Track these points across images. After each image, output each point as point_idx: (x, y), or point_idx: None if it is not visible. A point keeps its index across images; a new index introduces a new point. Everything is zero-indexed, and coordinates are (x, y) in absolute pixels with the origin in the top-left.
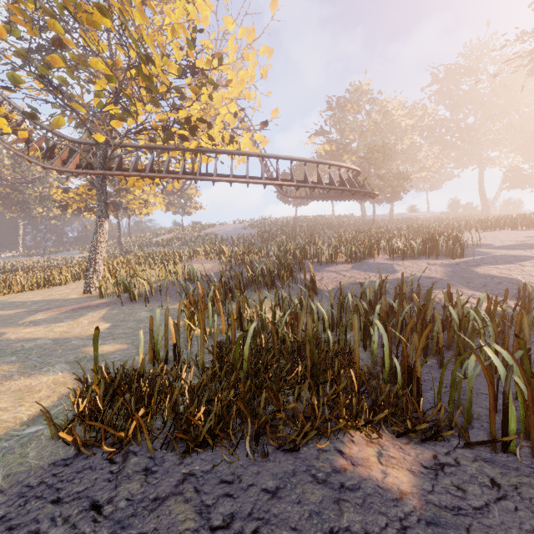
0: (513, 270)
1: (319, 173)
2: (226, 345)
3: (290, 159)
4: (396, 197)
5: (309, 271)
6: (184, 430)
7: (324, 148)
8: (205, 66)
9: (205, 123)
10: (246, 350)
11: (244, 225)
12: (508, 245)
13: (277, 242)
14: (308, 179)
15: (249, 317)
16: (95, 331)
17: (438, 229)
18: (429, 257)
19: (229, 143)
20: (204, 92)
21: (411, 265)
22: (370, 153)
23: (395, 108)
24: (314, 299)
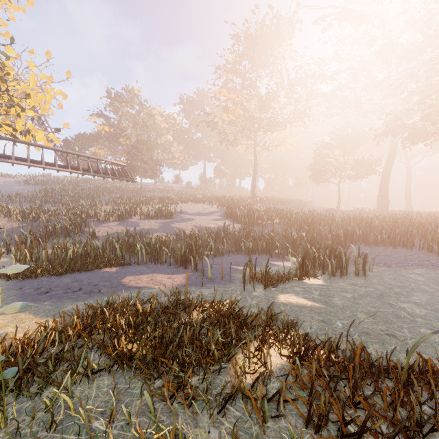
0: (183, 225)
1: (98, 165)
2: (55, 258)
3: (78, 155)
4: (156, 176)
5: (92, 227)
6: (55, 272)
7: (104, 128)
8: (17, 99)
9: (5, 120)
10: (68, 256)
11: (19, 181)
12: (193, 213)
13: (61, 202)
14: (91, 169)
15: (63, 248)
16: (2, 253)
17: (174, 200)
18: (157, 218)
19: (25, 135)
20: (13, 110)
21: (148, 223)
22: (138, 144)
23: (157, 114)
24: (94, 241)
